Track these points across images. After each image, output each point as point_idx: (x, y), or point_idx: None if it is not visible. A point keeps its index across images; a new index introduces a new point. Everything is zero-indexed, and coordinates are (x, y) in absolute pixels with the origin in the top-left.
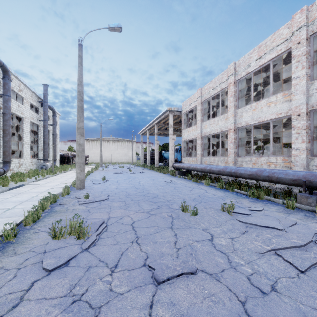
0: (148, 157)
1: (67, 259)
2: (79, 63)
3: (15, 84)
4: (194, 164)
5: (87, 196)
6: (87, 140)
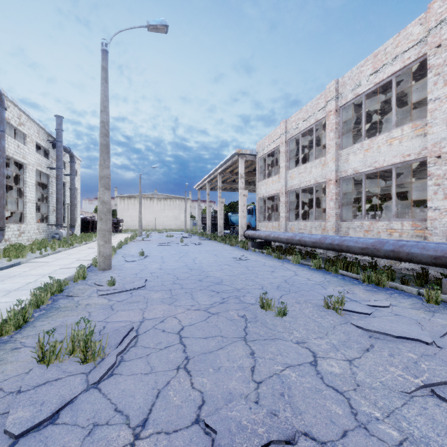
0: (208, 221)
1: (55, 409)
2: (103, 78)
3: (12, 114)
4: (275, 231)
5: (113, 282)
6: (121, 197)
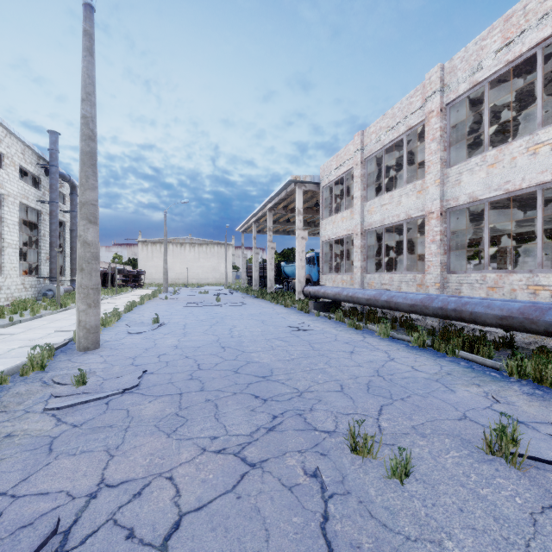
0: (254, 273)
1: None
2: (85, 48)
3: None
4: (348, 287)
5: (82, 379)
6: (143, 242)
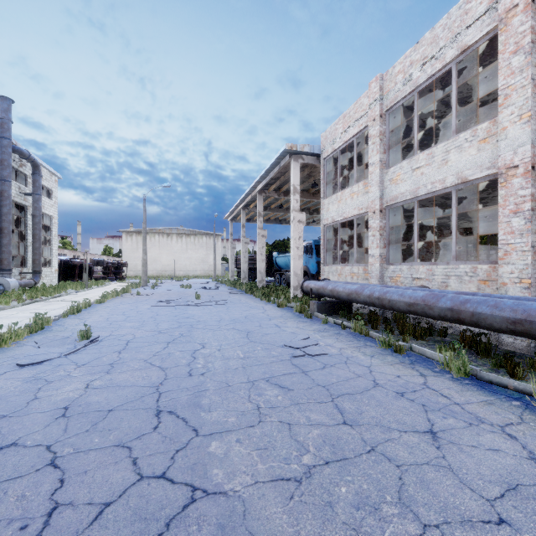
0: (243, 265)
1: None
2: None
3: None
4: (365, 283)
5: None
6: (127, 232)
